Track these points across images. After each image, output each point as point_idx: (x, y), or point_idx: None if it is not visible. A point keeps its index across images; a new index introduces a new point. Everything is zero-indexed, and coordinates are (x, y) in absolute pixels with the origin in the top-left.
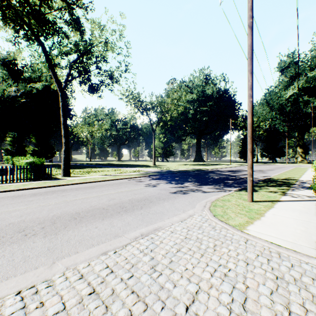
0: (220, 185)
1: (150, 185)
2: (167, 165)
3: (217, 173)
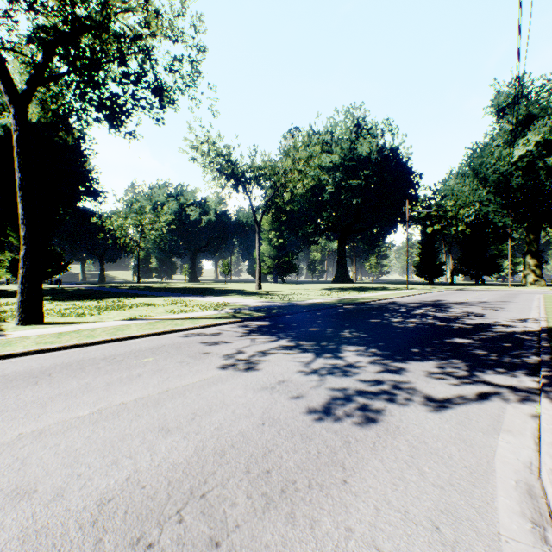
0: (455, 360)
1: (240, 360)
2: (284, 291)
3: (401, 311)
